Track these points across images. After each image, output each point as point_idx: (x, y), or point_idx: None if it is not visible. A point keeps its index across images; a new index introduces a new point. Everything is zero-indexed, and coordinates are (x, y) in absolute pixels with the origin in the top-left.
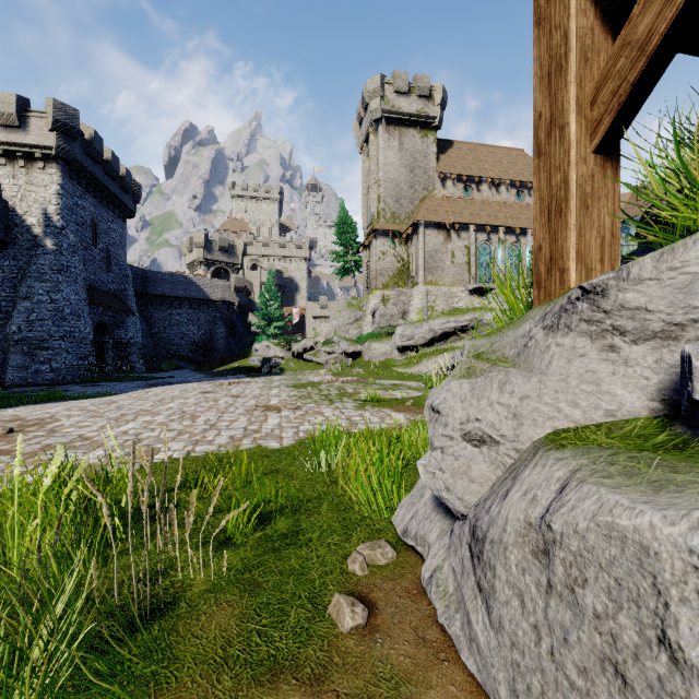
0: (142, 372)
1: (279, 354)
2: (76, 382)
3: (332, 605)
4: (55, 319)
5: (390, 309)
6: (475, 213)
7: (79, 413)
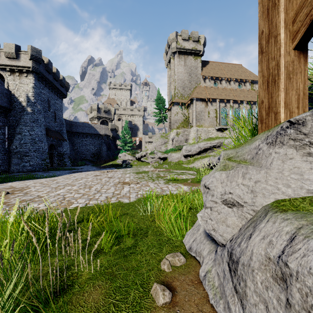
0: (69, 166)
1: (130, 158)
2: (41, 171)
3: (153, 289)
4: (31, 143)
5: (180, 138)
6: (219, 94)
7: (39, 185)
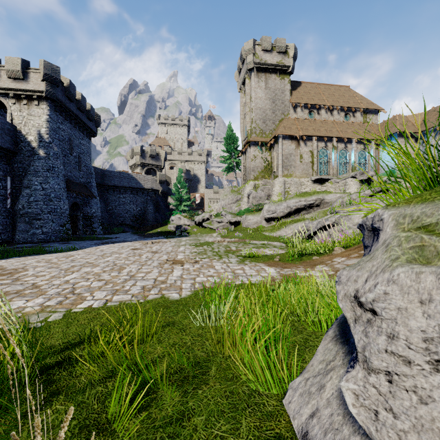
0: (100, 234)
1: (186, 223)
2: (57, 241)
3: None
4: (45, 200)
5: (259, 193)
6: (316, 129)
7: (43, 264)
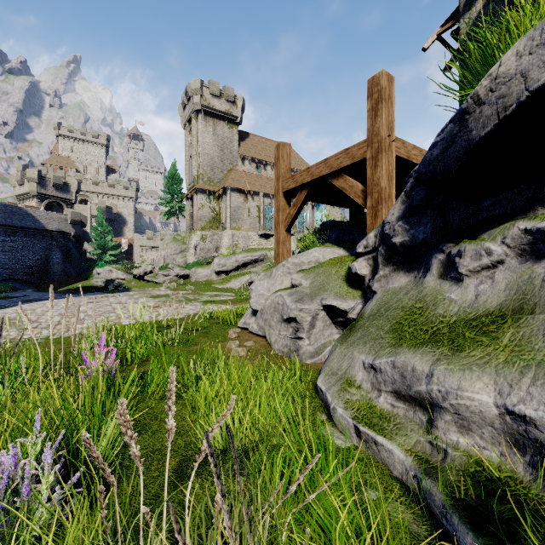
0: None
1: (121, 276)
2: None
3: (229, 335)
4: None
5: (207, 245)
6: (263, 185)
7: None
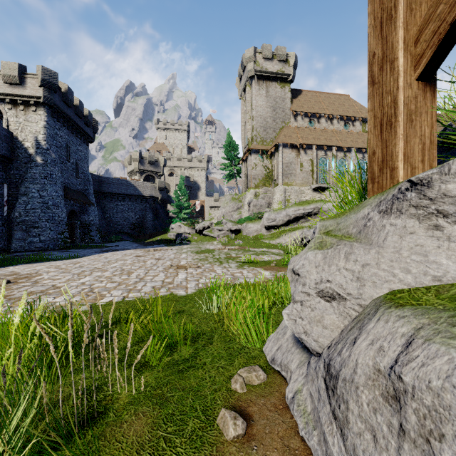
0: (98, 243)
1: (187, 231)
2: (56, 249)
3: (219, 417)
4: (42, 208)
5: (260, 201)
6: (316, 137)
7: (54, 270)
